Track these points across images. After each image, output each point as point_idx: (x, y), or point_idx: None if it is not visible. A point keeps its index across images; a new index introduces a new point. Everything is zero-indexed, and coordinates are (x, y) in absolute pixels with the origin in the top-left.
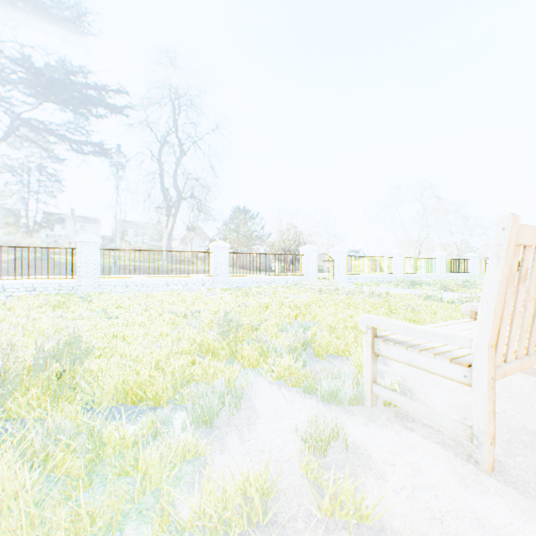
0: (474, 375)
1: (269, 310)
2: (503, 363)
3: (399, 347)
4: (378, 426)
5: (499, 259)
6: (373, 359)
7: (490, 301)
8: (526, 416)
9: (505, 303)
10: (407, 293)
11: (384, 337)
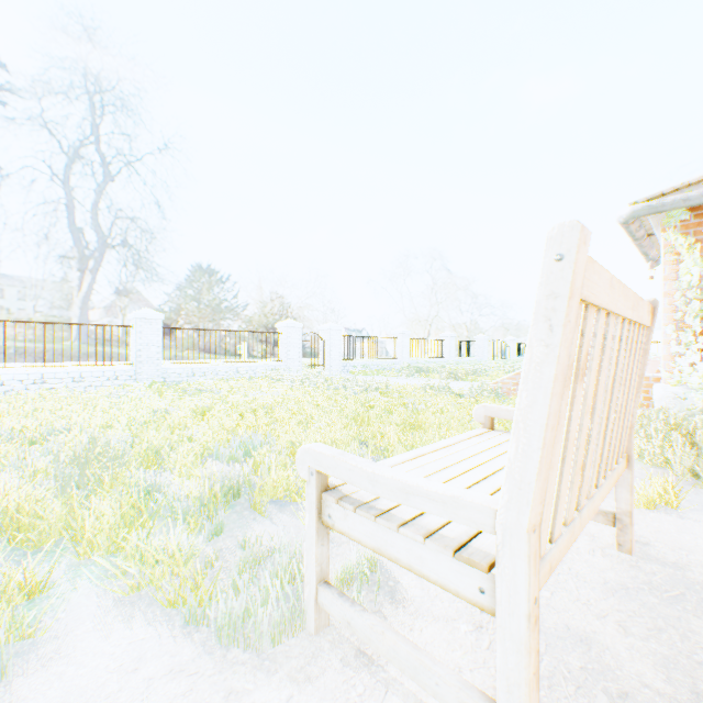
0: (501, 596)
1: (206, 419)
2: (549, 544)
3: (365, 516)
4: (316, 701)
5: (553, 329)
6: (322, 535)
7: (534, 428)
8: (566, 598)
9: (557, 427)
10: (412, 384)
11: (343, 487)
